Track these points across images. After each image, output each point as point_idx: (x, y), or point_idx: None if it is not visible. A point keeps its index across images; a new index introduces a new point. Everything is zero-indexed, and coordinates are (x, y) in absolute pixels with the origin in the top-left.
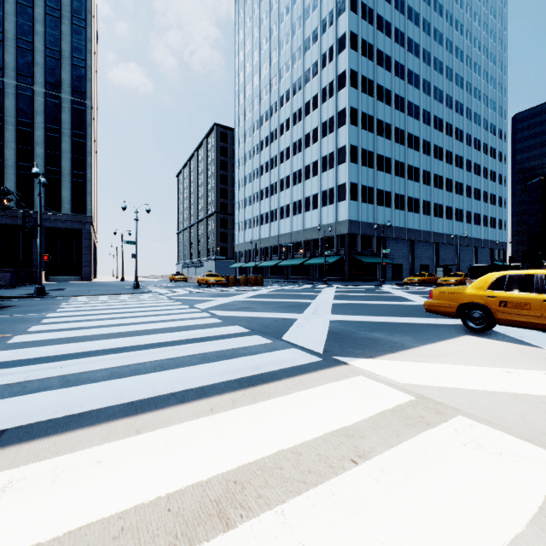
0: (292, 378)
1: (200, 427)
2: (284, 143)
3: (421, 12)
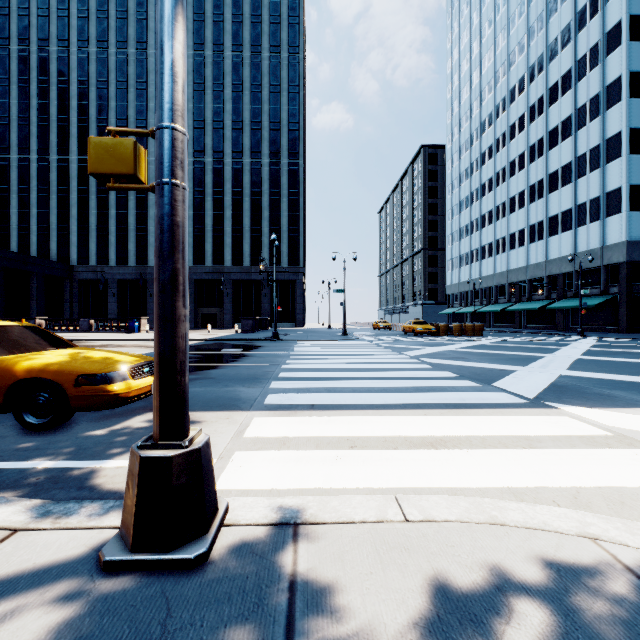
0: (492, 409)
1: (418, 419)
2: (515, 149)
3: None
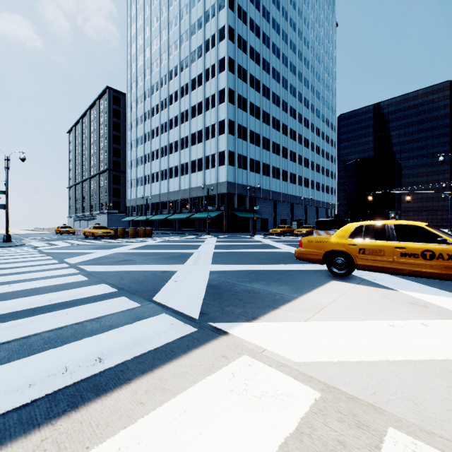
0: (148, 375)
1: None
2: (173, 112)
3: (281, 24)
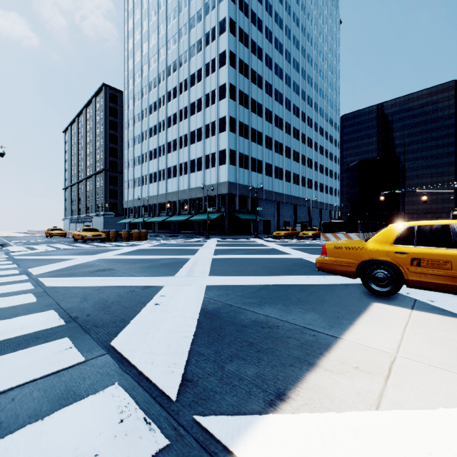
0: None
1: None
2: (171, 109)
3: (284, 19)
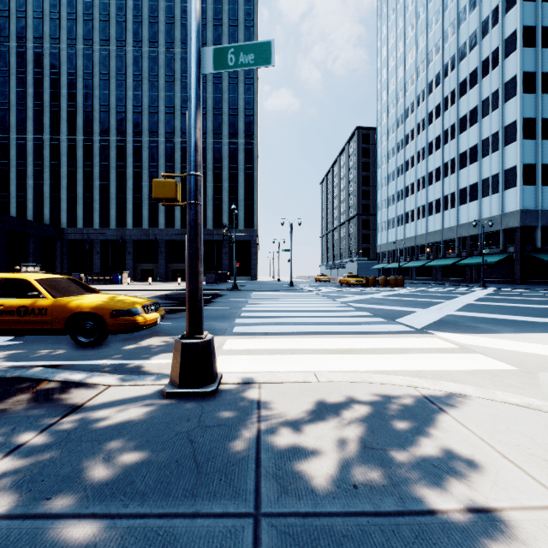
0: (389, 334)
1: (337, 340)
2: (433, 133)
3: None
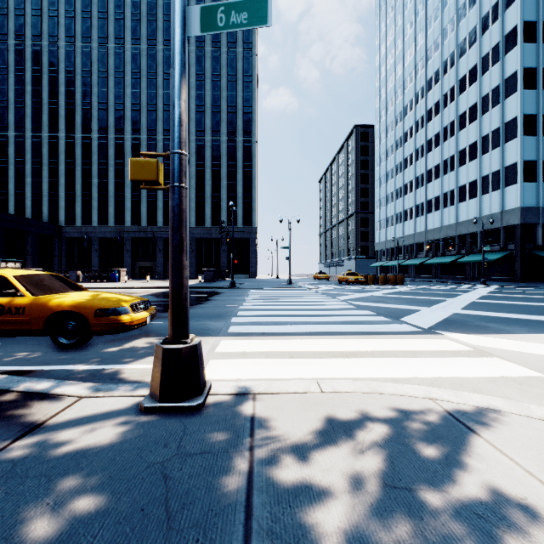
0: (395, 335)
1: (339, 341)
2: (432, 130)
3: None
